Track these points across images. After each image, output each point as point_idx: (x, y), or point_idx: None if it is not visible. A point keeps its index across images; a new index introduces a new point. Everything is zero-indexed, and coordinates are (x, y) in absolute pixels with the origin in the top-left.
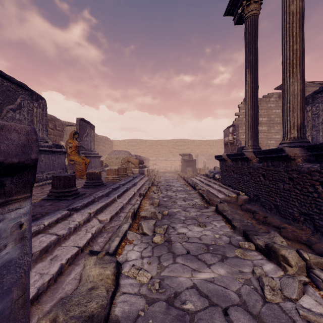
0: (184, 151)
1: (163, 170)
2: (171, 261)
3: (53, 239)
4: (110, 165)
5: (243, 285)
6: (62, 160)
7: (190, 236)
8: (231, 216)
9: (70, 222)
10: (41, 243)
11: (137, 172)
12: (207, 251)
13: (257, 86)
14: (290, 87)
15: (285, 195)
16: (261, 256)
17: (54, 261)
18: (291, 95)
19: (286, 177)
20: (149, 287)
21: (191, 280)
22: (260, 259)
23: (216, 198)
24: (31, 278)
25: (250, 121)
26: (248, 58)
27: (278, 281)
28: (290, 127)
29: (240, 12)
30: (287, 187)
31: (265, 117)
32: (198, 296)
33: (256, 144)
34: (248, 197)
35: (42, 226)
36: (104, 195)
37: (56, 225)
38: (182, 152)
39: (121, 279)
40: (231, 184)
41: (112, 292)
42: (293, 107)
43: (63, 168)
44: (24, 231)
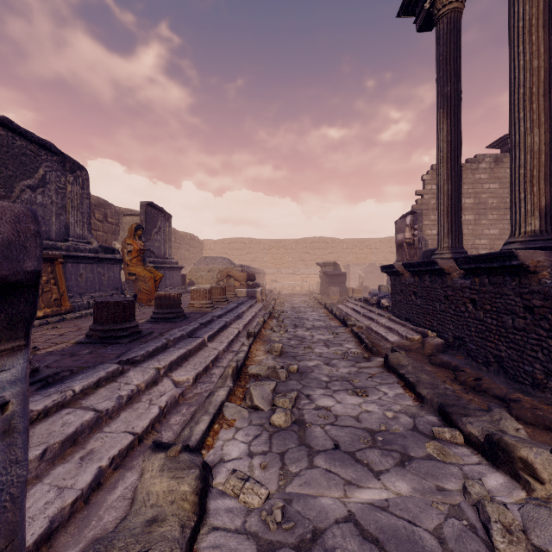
0: (326, 258)
1: (288, 291)
2: (305, 463)
3: (88, 420)
4: (198, 283)
5: (446, 518)
6: (115, 274)
7: (338, 414)
8: (415, 377)
9: (121, 386)
10: (64, 427)
11: (244, 295)
12: (373, 444)
13: (460, 139)
14: (526, 138)
15: (518, 338)
16: (477, 457)
17: (87, 462)
18: (528, 153)
19: (519, 306)
20: (264, 518)
21: (344, 504)
22: (476, 463)
23: (384, 341)
24: (40, 497)
25: (447, 204)
26: (443, 90)
27: (516, 513)
28: (527, 213)
29: (428, 8)
30: (522, 325)
31: (470, 198)
32: (359, 540)
33: (457, 244)
34: (443, 341)
35: (70, 394)
36: (185, 336)
37: (95, 391)
38: (322, 260)
39: (211, 498)
40: (411, 318)
41: (192, 528)
42: (532, 175)
43: (117, 287)
44: (12, 416)
